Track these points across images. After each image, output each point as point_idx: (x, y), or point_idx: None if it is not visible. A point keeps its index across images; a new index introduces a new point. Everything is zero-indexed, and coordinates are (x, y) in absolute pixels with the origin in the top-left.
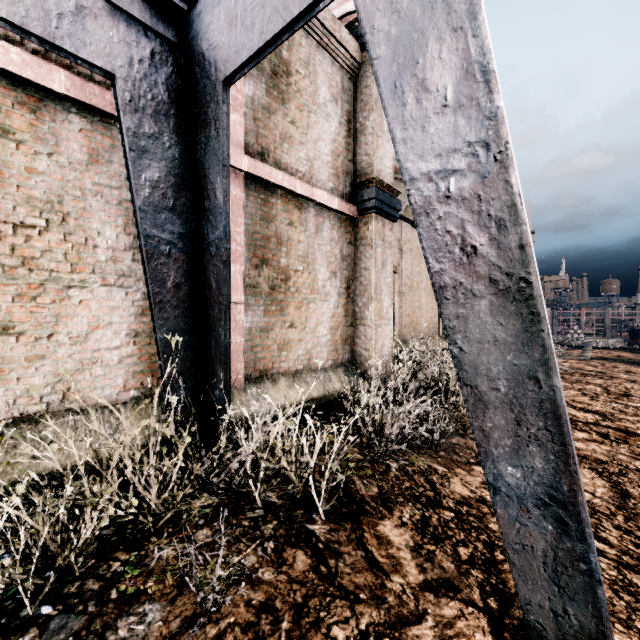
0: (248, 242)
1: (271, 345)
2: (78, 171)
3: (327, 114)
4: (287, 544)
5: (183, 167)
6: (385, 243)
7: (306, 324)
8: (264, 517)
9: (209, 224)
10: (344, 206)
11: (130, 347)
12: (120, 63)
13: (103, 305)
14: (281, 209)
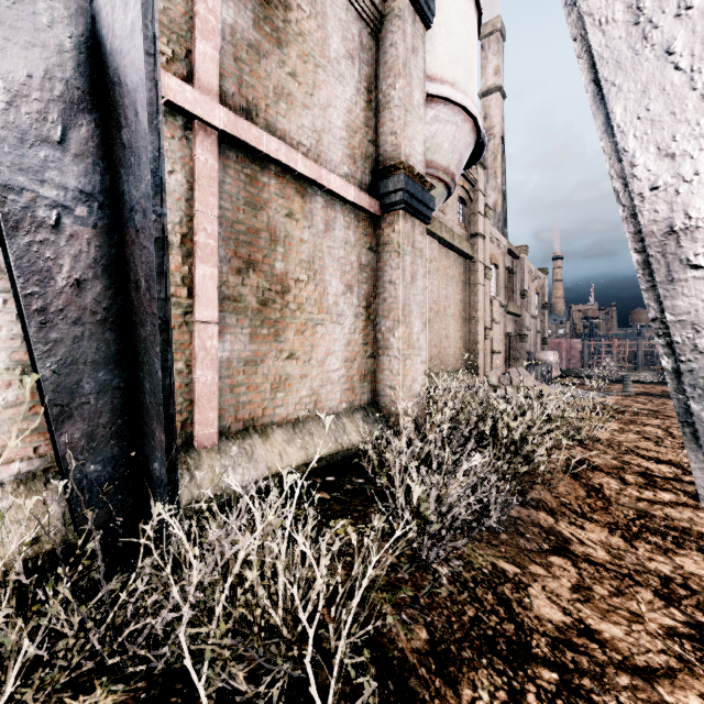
0: (226, 235)
1: (261, 384)
2: None
3: (340, 74)
4: None
5: (82, 70)
6: (415, 250)
7: (312, 354)
8: None
9: (130, 173)
10: (363, 198)
11: (12, 390)
12: None
13: None
14: (276, 193)
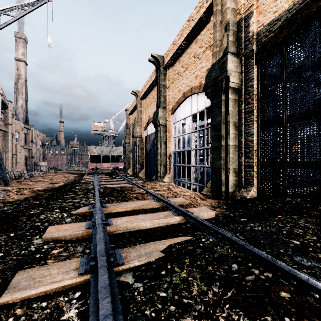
0: None
1: None
2: None
3: None
4: None
5: None
6: None
7: None
8: None
9: None
10: None
11: None
12: None
13: None
14: None
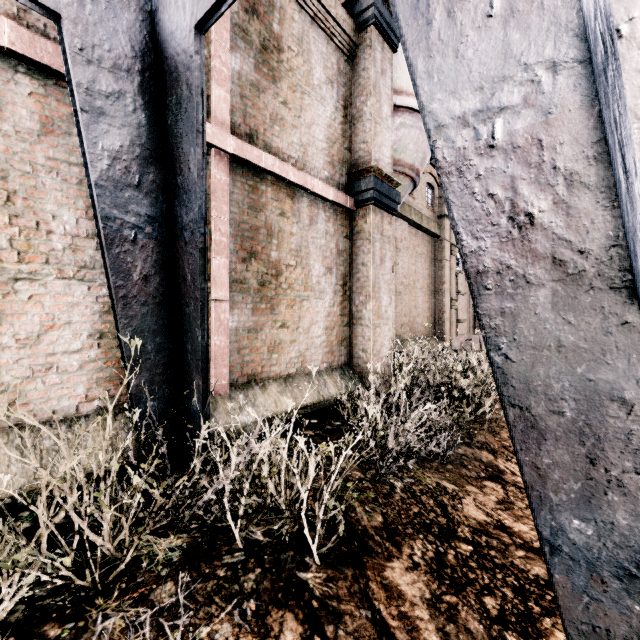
0: (234, 233)
1: (260, 347)
2: (27, 142)
3: (322, 97)
4: (272, 603)
5: (151, 136)
6: (384, 237)
7: (299, 324)
8: (245, 563)
9: (182, 204)
10: (340, 197)
11: (93, 350)
12: (67, 0)
13: (59, 301)
14: (271, 197)
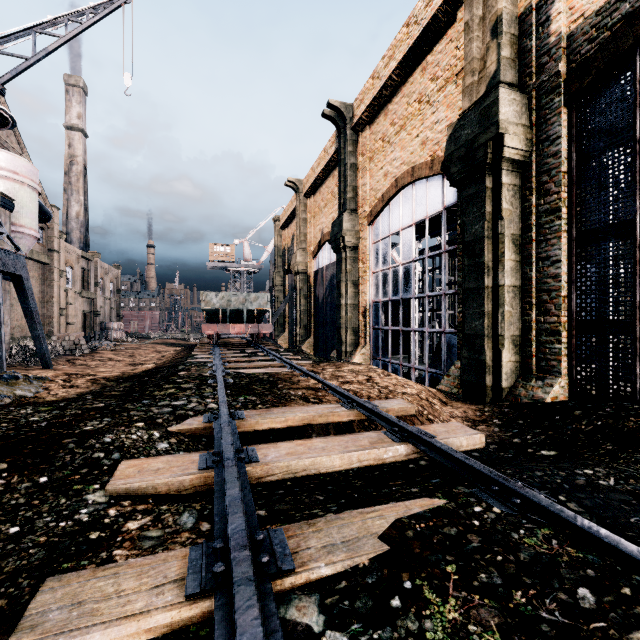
0: None
1: None
2: None
3: None
4: None
5: None
6: (6, 291)
7: None
8: None
9: None
10: None
11: None
12: None
13: None
14: None
